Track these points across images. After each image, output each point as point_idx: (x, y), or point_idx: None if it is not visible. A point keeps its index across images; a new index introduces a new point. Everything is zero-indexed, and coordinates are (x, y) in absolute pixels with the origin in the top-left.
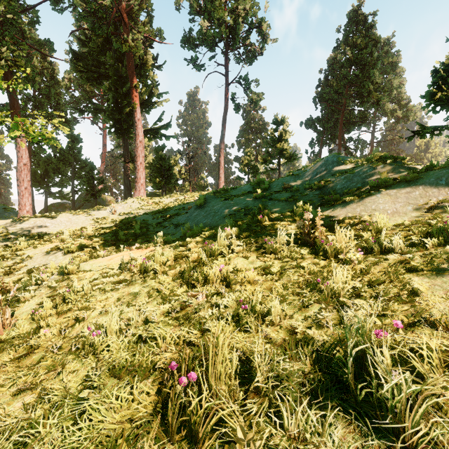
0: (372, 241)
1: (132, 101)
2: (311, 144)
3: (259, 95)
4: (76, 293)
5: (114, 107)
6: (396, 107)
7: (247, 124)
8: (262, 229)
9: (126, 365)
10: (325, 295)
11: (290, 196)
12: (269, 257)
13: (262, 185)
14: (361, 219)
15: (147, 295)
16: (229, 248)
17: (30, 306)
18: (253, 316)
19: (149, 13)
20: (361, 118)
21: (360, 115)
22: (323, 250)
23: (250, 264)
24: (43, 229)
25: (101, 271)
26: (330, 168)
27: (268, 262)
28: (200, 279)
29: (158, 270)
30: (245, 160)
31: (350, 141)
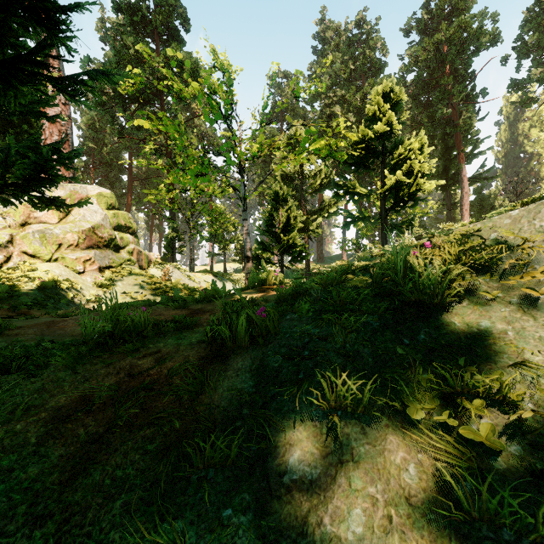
0: None
1: (458, 163)
2: None
3: None
4: None
5: (442, 172)
6: None
7: None
8: None
9: None
10: None
11: None
12: None
13: None
14: None
15: None
16: None
17: None
18: None
19: (472, 81)
20: None
21: None
22: None
23: None
24: None
25: None
26: None
27: None
28: None
29: None
30: None
31: None
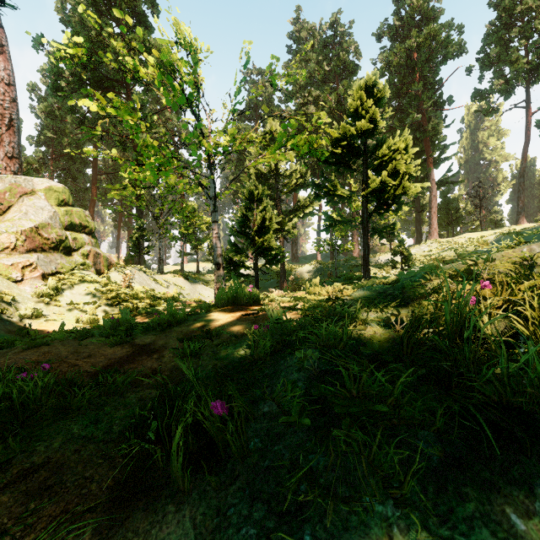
0: None
1: (427, 167)
2: None
3: None
4: None
5: None
6: None
7: None
8: None
9: None
10: None
11: None
12: None
13: None
14: None
15: None
16: None
17: None
18: None
19: (439, 88)
20: None
21: None
22: None
23: None
24: (383, 262)
25: None
26: None
27: None
28: None
29: None
30: None
31: None
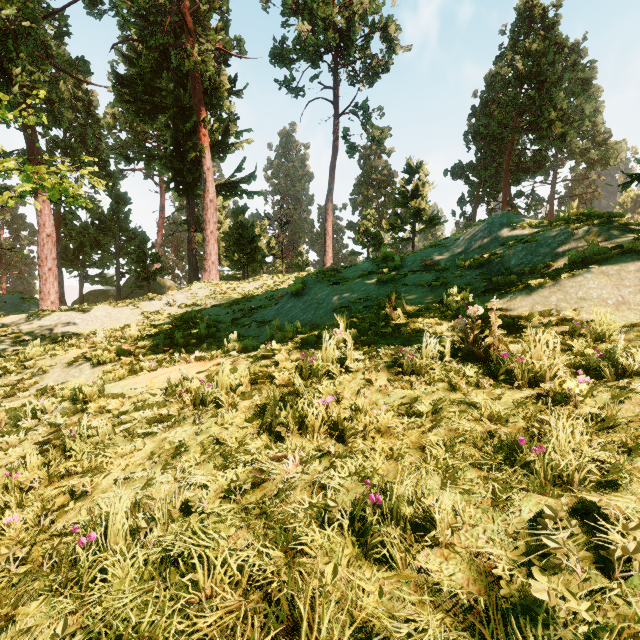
0: (597, 355)
1: (199, 142)
2: (461, 203)
3: (384, 130)
4: (84, 440)
5: (173, 152)
6: (588, 146)
7: (365, 175)
8: (393, 331)
9: (124, 636)
10: (539, 473)
11: (435, 277)
12: (410, 381)
13: (390, 262)
14: (561, 315)
15: (200, 449)
16: (342, 363)
17: (13, 460)
18: (394, 518)
19: (224, 15)
20: (537, 163)
21: (535, 157)
22: (506, 369)
23: (377, 392)
24: (70, 328)
25: (136, 398)
26: (496, 233)
27: (408, 389)
28: (292, 422)
29: (223, 401)
30: (363, 226)
31: (519, 196)
